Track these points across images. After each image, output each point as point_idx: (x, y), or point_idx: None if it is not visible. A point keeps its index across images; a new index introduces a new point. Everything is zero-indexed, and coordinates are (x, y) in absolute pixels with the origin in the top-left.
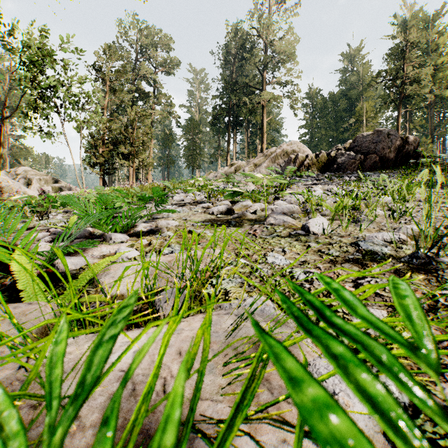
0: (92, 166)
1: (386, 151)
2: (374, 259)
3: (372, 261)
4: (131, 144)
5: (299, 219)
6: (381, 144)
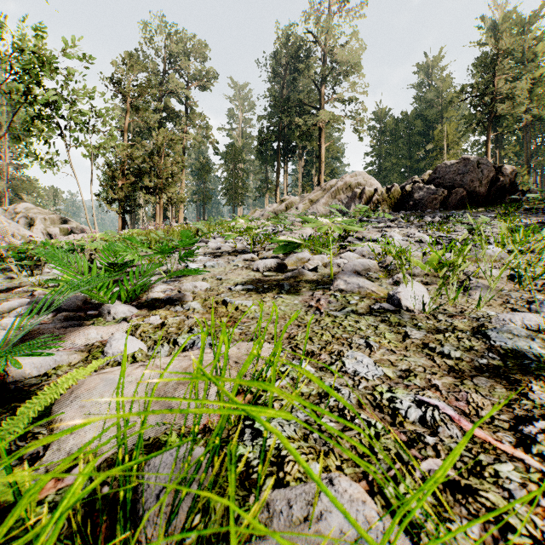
0: (109, 203)
1: (475, 184)
2: (526, 369)
3: (523, 372)
4: (158, 175)
5: (380, 281)
6: (469, 175)
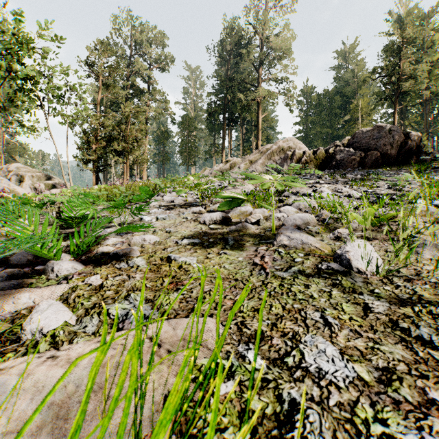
0: (85, 163)
1: (387, 147)
2: None
3: None
4: (125, 140)
5: (320, 236)
6: (382, 140)
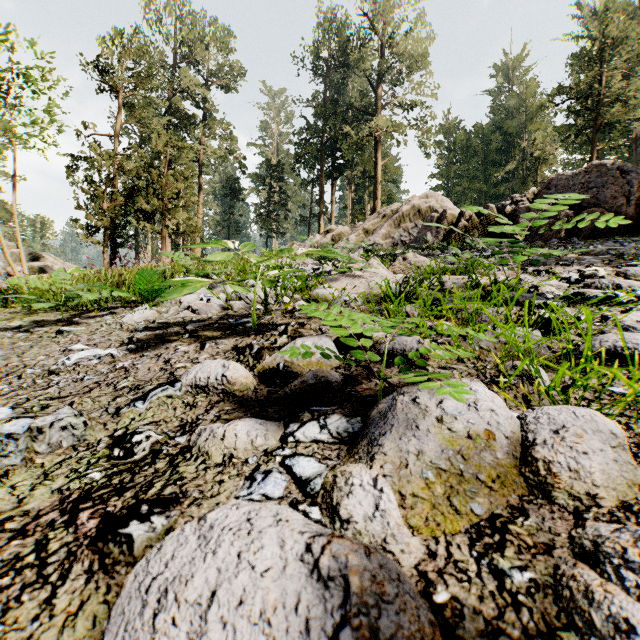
0: (90, 233)
1: (619, 202)
2: None
3: None
4: (158, 195)
5: None
6: (607, 189)
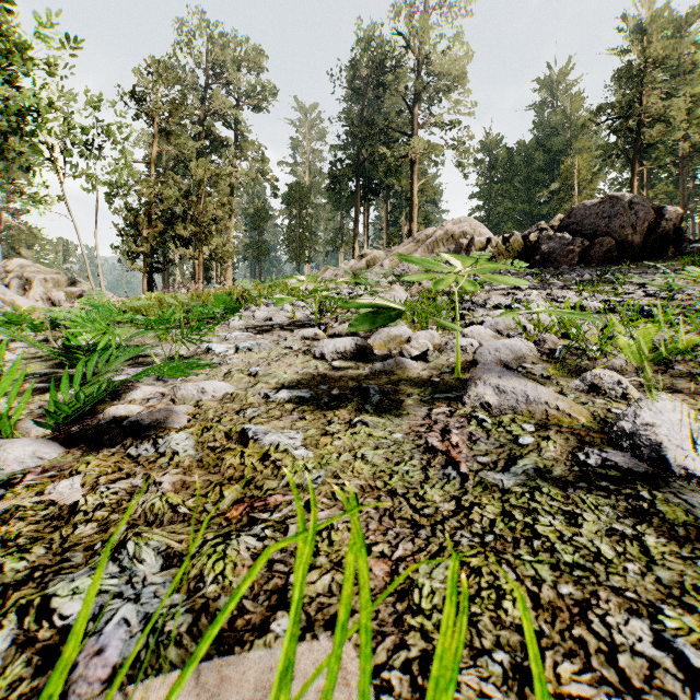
0: (131, 259)
1: (627, 231)
2: None
3: None
4: (196, 222)
5: (555, 384)
6: (618, 220)
